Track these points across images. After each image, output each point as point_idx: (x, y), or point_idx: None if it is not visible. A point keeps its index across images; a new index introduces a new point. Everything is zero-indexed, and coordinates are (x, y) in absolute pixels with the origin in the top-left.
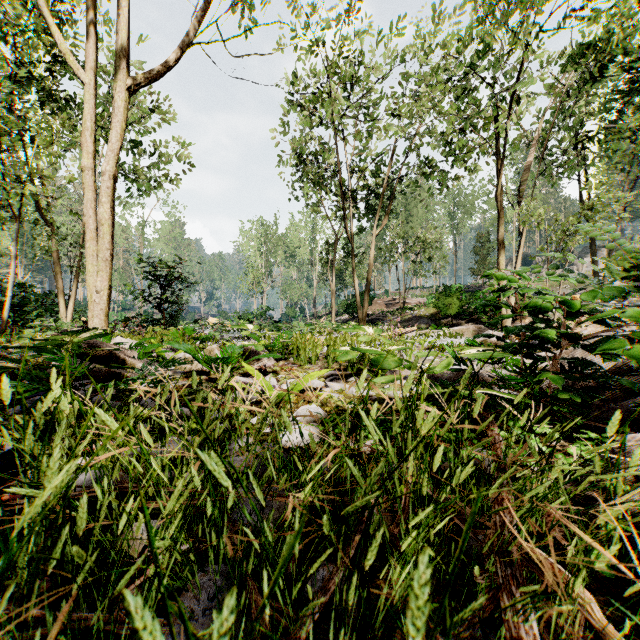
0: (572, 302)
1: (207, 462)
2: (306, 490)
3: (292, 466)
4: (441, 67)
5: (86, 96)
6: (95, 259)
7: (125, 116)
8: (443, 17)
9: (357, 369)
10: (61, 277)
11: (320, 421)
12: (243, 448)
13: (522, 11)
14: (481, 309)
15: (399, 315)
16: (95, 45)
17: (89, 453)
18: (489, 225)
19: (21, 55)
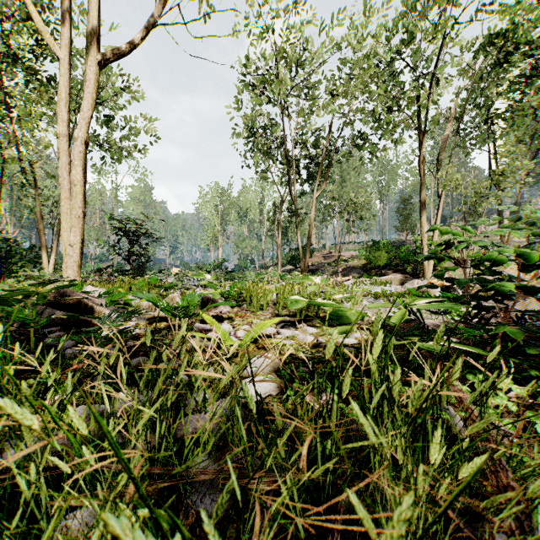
0: (531, 255)
1: (126, 536)
2: (278, 500)
3: (254, 439)
4: (372, 53)
5: (61, 71)
6: (69, 216)
7: (95, 88)
8: (374, 10)
9: (305, 315)
10: (44, 233)
11: (276, 371)
12: (200, 403)
13: (443, 4)
14: (406, 261)
15: (335, 266)
16: (69, 25)
17: (41, 410)
18: (411, 190)
19: (7, 39)
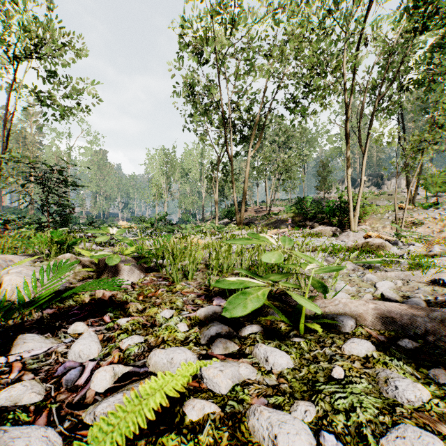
0: None
1: None
2: None
3: None
4: None
5: None
6: None
7: None
8: None
9: None
10: None
11: None
12: None
13: None
14: (331, 214)
15: (266, 219)
16: None
17: None
18: (328, 155)
19: None
